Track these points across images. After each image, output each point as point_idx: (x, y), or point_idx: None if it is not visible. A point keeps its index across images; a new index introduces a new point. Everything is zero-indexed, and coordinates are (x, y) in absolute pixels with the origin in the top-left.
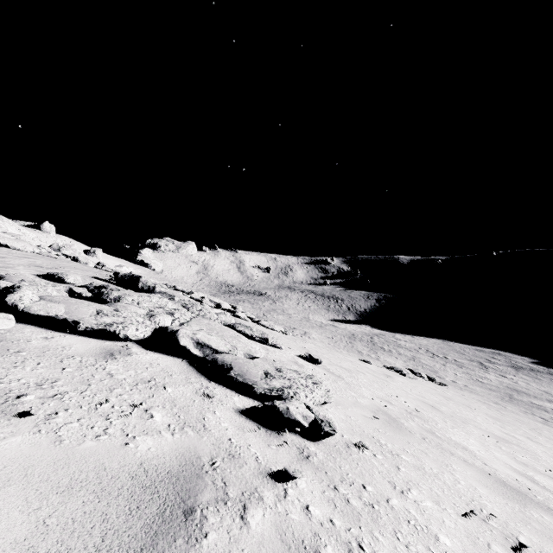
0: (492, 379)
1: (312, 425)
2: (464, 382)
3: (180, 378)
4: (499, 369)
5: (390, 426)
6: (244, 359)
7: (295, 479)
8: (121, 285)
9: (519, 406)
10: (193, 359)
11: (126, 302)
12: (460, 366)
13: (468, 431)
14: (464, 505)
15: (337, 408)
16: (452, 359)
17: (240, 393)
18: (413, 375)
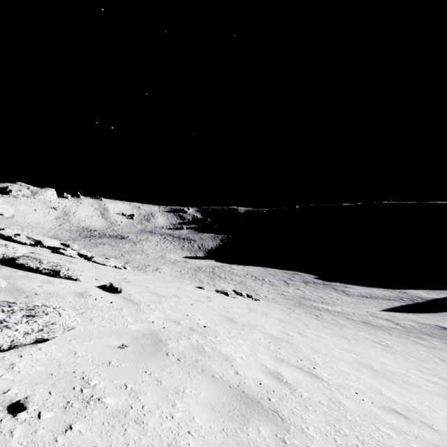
0: (290, 292)
1: None
2: (273, 296)
3: None
4: (296, 284)
5: (140, 353)
6: None
7: None
8: None
9: (304, 308)
10: None
11: None
12: (272, 285)
13: (247, 337)
14: None
15: (67, 343)
16: (268, 280)
17: None
18: (235, 295)
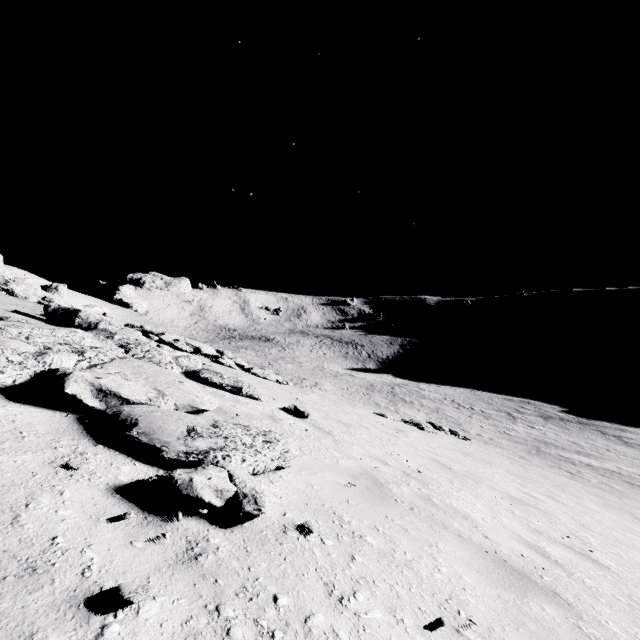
0: (519, 431)
1: (230, 503)
2: (490, 435)
3: (38, 440)
4: (528, 419)
5: (369, 494)
6: (168, 411)
7: (143, 601)
8: (52, 322)
9: (546, 460)
10: (92, 413)
11: (7, 336)
12: (487, 418)
13: (478, 493)
14: (434, 609)
15: (299, 474)
16: (479, 409)
17: (141, 460)
18: (433, 429)
